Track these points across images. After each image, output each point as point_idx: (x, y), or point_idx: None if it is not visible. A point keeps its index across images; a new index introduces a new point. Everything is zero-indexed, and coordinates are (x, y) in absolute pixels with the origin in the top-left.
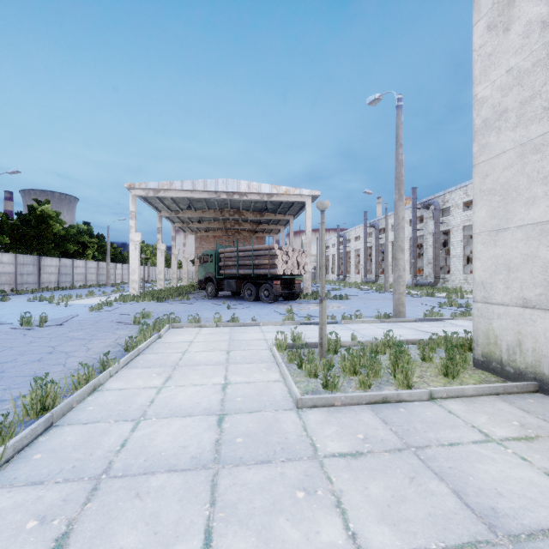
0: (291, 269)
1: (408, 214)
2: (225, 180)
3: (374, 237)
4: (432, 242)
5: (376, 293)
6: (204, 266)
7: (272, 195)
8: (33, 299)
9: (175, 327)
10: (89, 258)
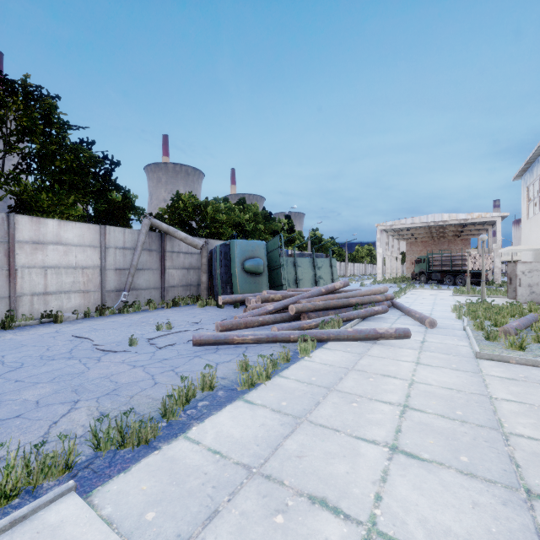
0: (478, 267)
1: None
2: (432, 215)
3: None
4: None
5: None
6: (419, 265)
7: (467, 219)
8: None
9: (414, 289)
10: None
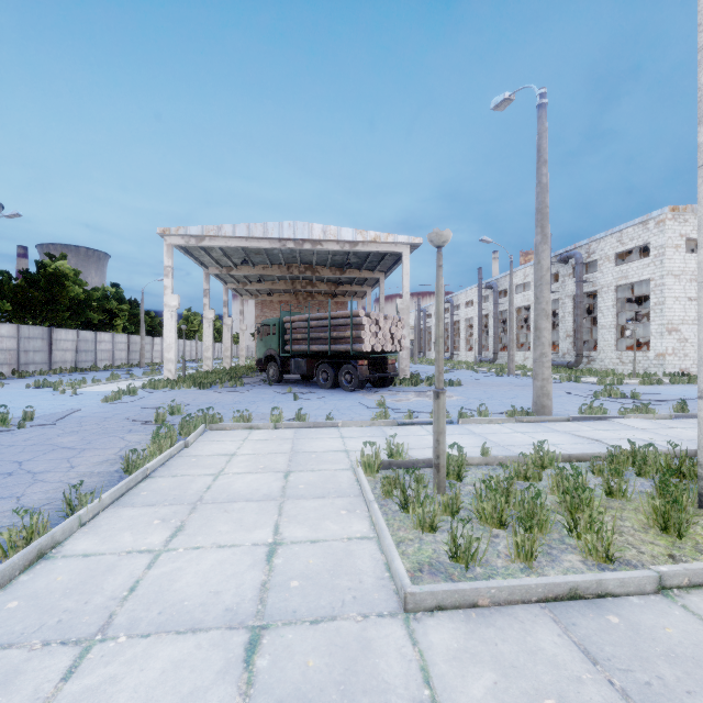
0: (382, 344)
1: None
2: (292, 223)
3: (491, 301)
4: (572, 308)
5: (497, 377)
6: (264, 340)
7: (356, 243)
8: (34, 385)
9: (214, 428)
10: (118, 330)
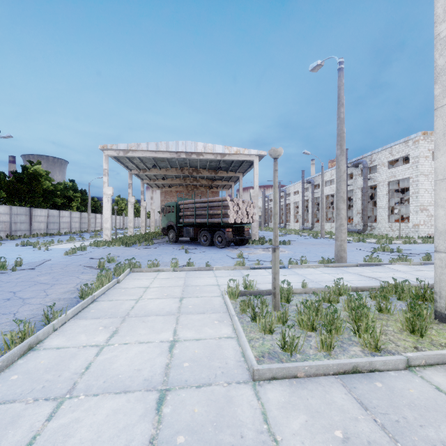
0: (241, 218)
1: None
2: (184, 142)
3: (310, 191)
4: (361, 195)
5: (313, 239)
6: (167, 216)
7: (224, 154)
8: (20, 244)
9: (135, 271)
10: (74, 209)
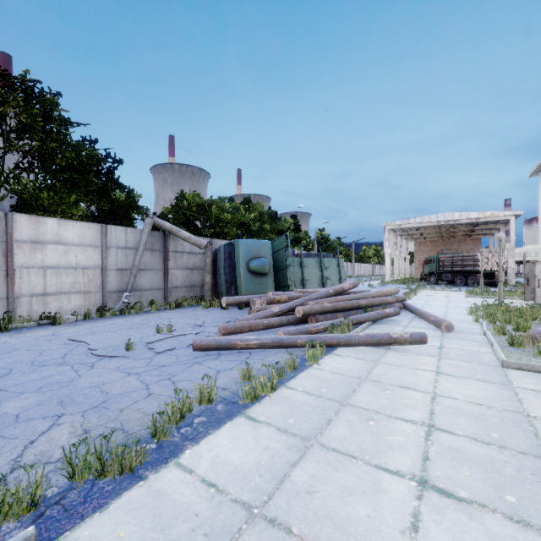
0: (490, 267)
1: None
2: (443, 214)
3: None
4: None
5: None
6: (428, 265)
7: (479, 218)
8: None
9: (424, 290)
10: None
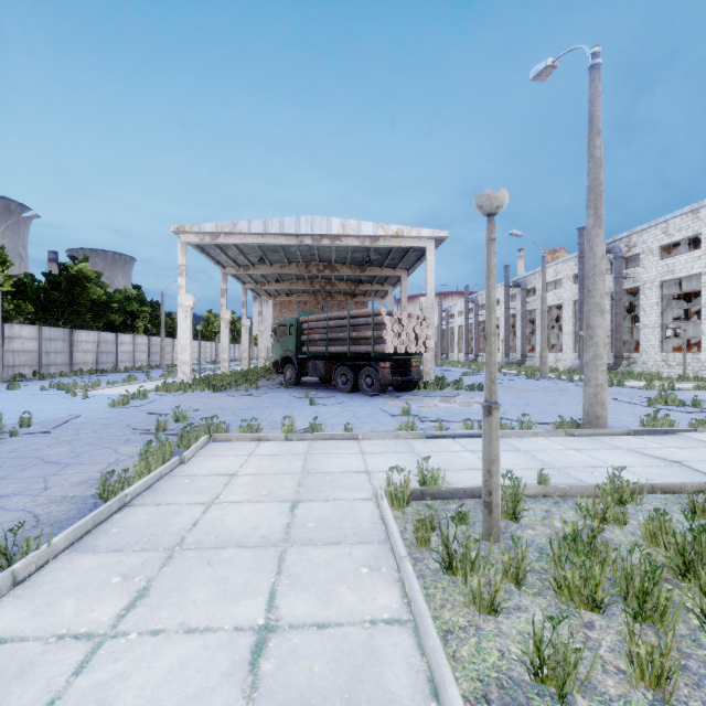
0: (405, 345)
1: (572, 267)
2: (309, 218)
3: (519, 300)
4: (610, 306)
5: (529, 381)
6: (281, 341)
7: (377, 238)
8: (49, 387)
9: (218, 439)
10: (140, 332)
